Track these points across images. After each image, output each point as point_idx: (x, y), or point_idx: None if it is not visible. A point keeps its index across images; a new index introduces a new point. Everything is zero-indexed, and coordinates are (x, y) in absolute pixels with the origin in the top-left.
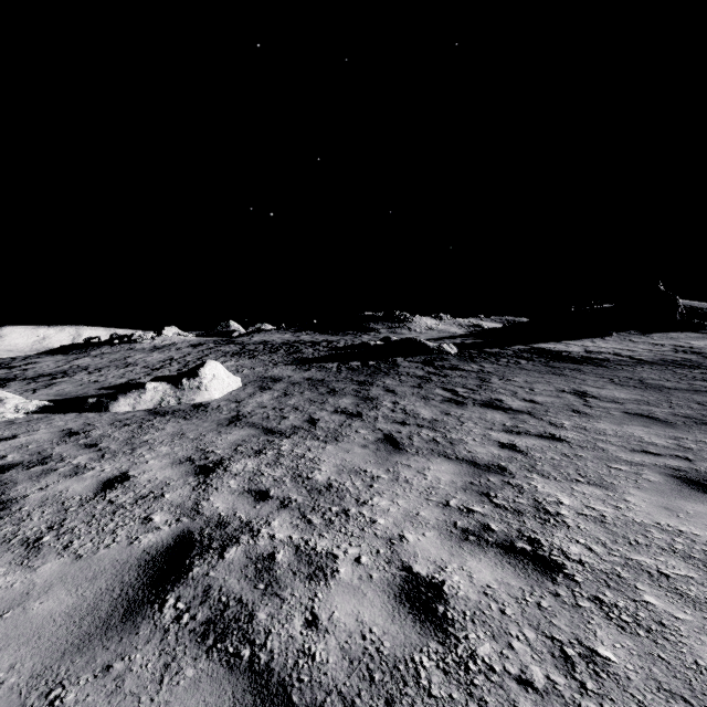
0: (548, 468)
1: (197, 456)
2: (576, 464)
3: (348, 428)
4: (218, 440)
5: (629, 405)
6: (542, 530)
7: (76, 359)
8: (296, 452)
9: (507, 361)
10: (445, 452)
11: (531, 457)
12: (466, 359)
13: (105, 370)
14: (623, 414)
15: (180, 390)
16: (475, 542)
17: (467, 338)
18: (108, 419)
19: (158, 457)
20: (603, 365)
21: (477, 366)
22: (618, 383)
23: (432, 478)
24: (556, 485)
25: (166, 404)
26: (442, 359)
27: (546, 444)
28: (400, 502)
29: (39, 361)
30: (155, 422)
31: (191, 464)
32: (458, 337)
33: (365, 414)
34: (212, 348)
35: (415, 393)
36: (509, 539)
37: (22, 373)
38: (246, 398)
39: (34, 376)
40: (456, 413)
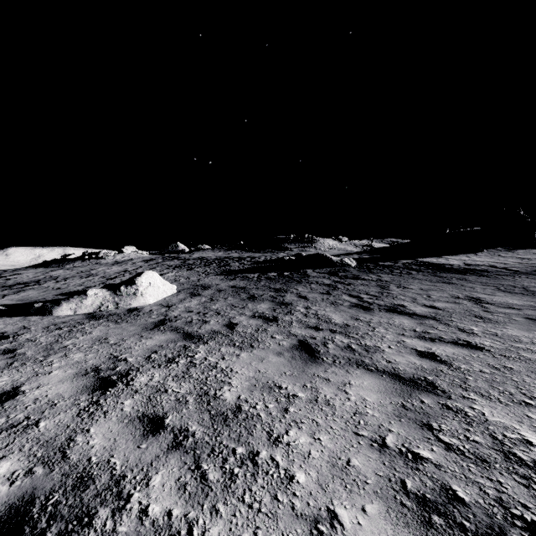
0: (483, 385)
1: (105, 365)
2: (512, 379)
3: (264, 333)
4: (135, 345)
5: (527, 311)
6: (535, 503)
7: (52, 271)
8: (209, 360)
9: (400, 272)
10: (363, 362)
11: (458, 370)
12: (365, 270)
13: (70, 279)
14: (527, 320)
15: (118, 296)
16: (446, 533)
17: (363, 254)
18: (47, 322)
19: (65, 367)
20: (484, 275)
21: (375, 276)
22: (505, 291)
23: (356, 399)
24: (505, 411)
25: (104, 309)
26: (344, 270)
27: (466, 353)
28: (323, 438)
29: (23, 273)
30: (86, 326)
31: (94, 376)
32: (356, 253)
33: (280, 319)
34: (160, 262)
35: (325, 299)
36: (496, 525)
37: (4, 282)
38: (177, 303)
39: (12, 284)
40: (365, 318)
